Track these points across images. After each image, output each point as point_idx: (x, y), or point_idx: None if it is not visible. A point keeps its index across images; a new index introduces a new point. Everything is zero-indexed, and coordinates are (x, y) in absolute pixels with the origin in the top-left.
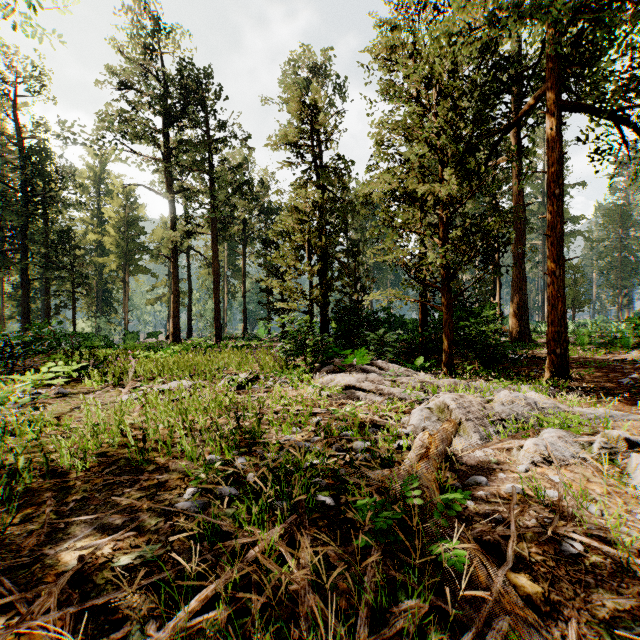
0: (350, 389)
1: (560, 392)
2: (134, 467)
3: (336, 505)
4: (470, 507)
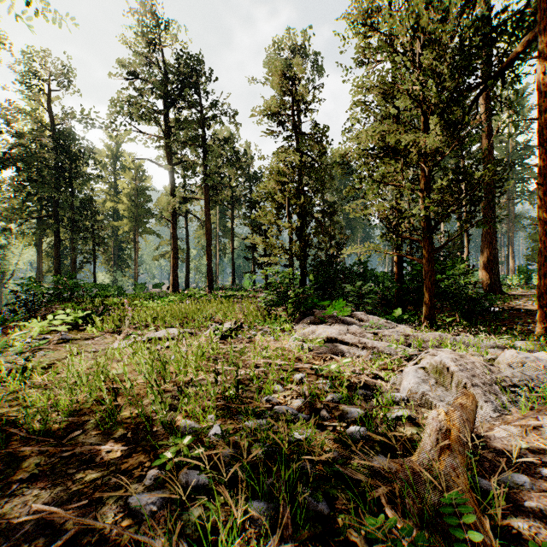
0: (332, 341)
1: None
2: (101, 431)
3: (331, 513)
4: (524, 533)
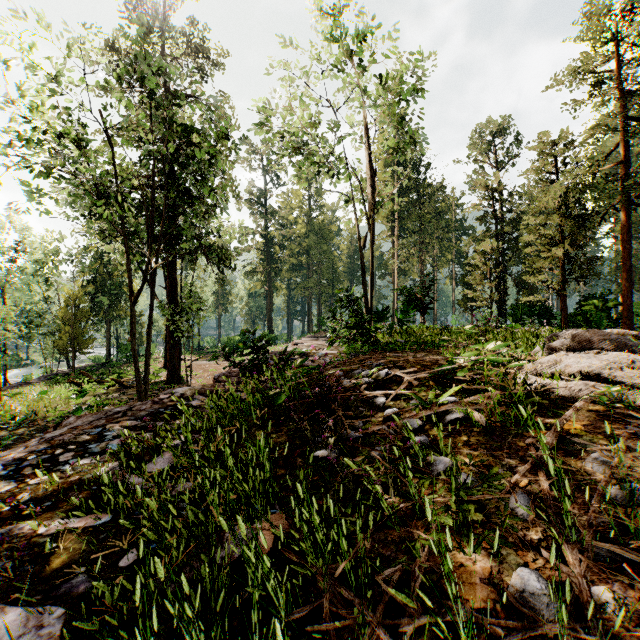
0: None
1: None
2: None
3: None
4: None
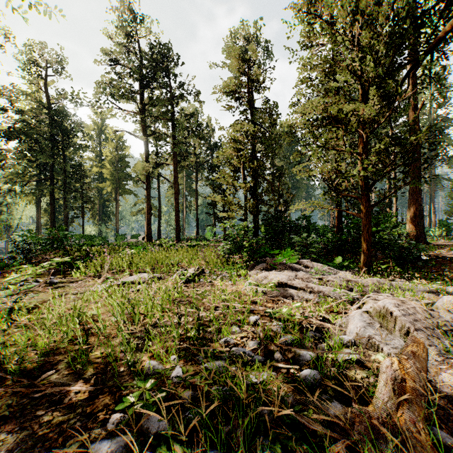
0: (282, 286)
1: None
2: (73, 371)
3: None
4: None
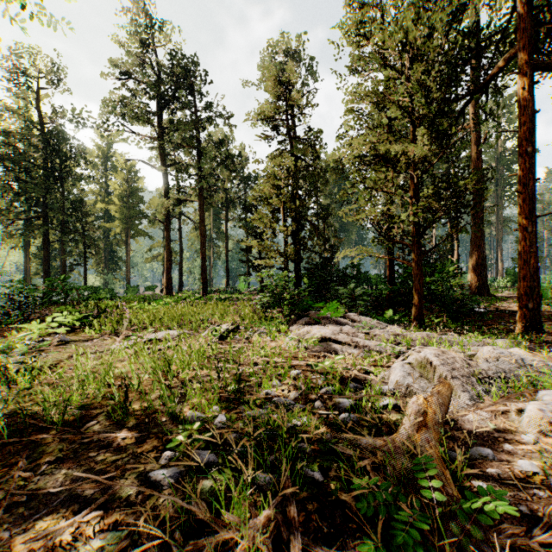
0: (326, 341)
1: (537, 347)
2: (114, 422)
3: (325, 481)
4: None
